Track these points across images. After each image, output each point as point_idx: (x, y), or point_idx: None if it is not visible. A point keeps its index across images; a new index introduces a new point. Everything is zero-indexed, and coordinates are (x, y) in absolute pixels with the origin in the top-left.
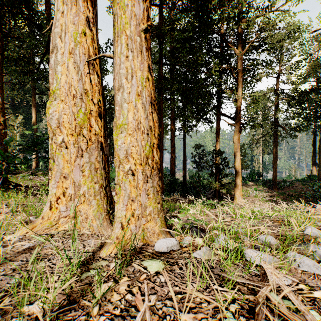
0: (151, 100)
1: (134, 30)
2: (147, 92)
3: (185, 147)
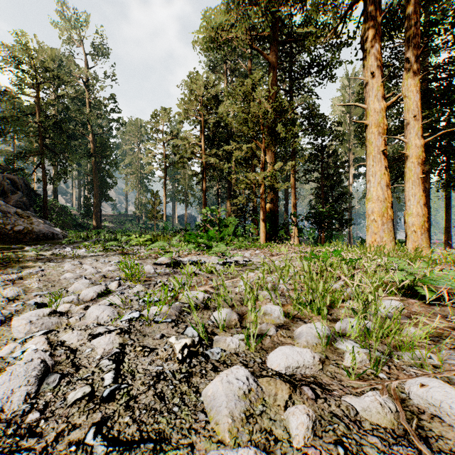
0: (423, 203)
1: (416, 178)
2: (421, 201)
3: (449, 208)
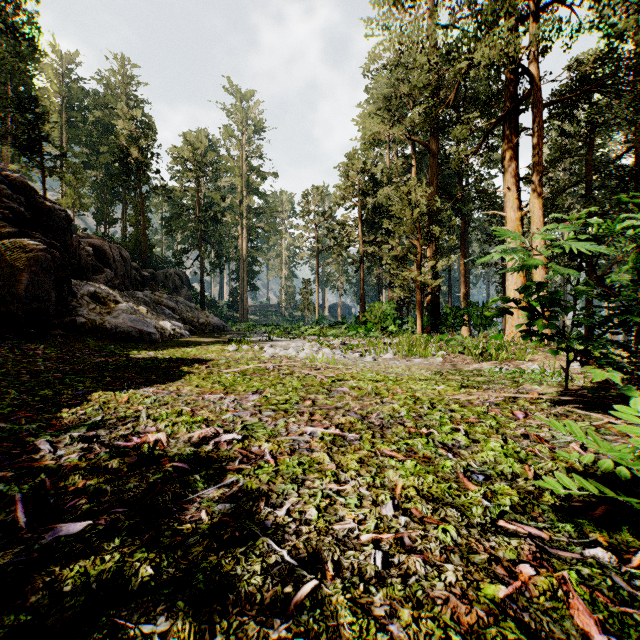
0: None
1: (540, 279)
2: None
3: None
